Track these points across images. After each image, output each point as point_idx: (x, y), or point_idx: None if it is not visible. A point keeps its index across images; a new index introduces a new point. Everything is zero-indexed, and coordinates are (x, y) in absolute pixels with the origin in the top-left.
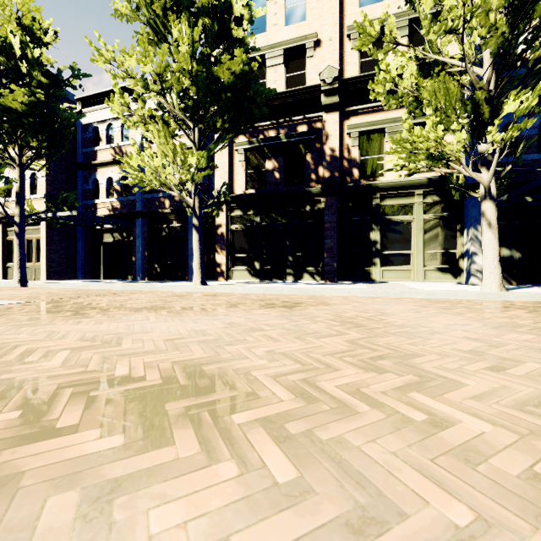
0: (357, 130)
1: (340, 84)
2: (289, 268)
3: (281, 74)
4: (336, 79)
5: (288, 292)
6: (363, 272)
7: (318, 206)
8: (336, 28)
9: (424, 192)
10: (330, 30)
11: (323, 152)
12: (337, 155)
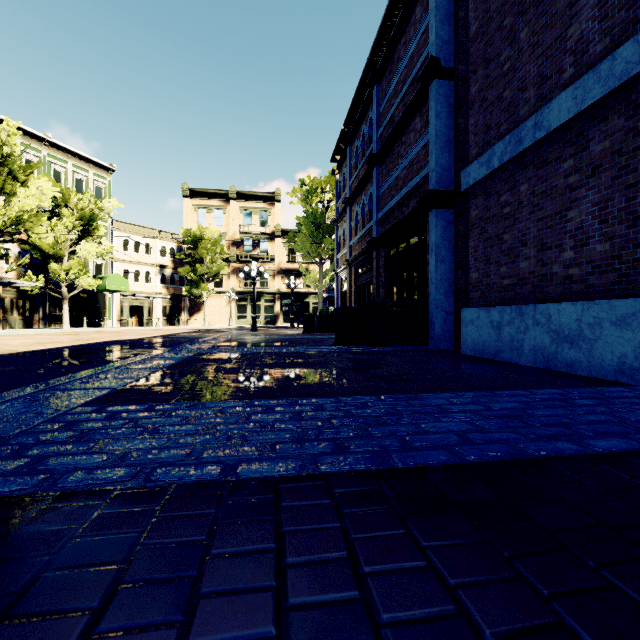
0: None
1: None
2: None
3: None
4: None
5: None
6: None
7: None
8: None
9: None
10: None
11: None
12: None
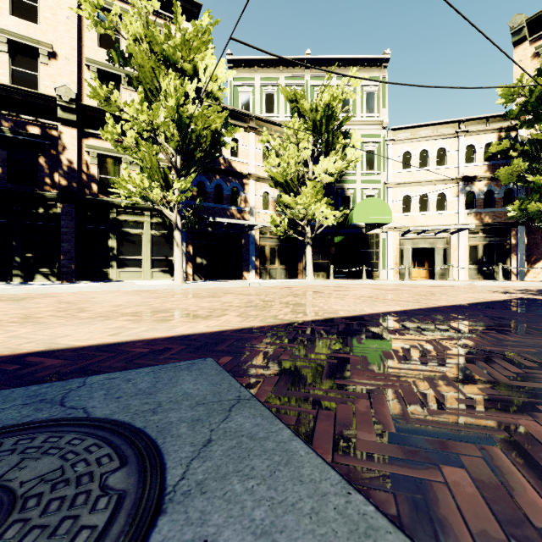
0: (96, 151)
1: (78, 105)
2: (16, 269)
3: (4, 62)
4: (73, 100)
5: (15, 292)
6: (102, 273)
7: (54, 210)
8: (75, 52)
9: (152, 214)
10: (67, 51)
11: (60, 161)
12: (76, 168)
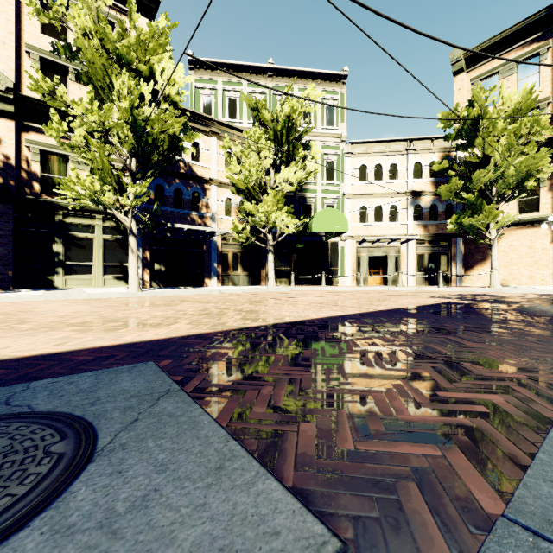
0: (38, 147)
1: (16, 96)
2: None
3: None
4: (10, 90)
5: None
6: (46, 280)
7: None
8: (12, 36)
9: (104, 217)
10: (3, 34)
11: None
12: (13, 164)
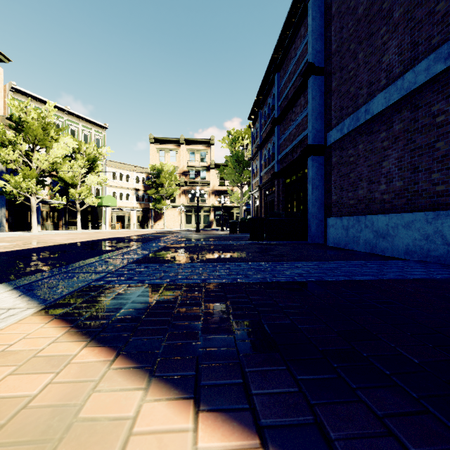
0: None
1: None
2: None
3: None
4: None
5: None
6: None
7: None
8: None
9: None
10: None
11: None
12: None
